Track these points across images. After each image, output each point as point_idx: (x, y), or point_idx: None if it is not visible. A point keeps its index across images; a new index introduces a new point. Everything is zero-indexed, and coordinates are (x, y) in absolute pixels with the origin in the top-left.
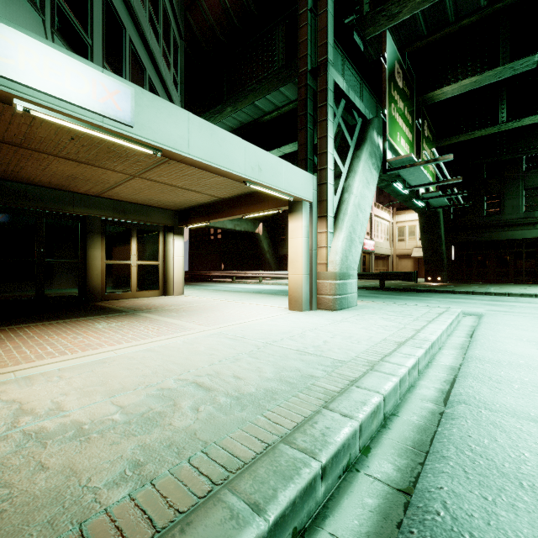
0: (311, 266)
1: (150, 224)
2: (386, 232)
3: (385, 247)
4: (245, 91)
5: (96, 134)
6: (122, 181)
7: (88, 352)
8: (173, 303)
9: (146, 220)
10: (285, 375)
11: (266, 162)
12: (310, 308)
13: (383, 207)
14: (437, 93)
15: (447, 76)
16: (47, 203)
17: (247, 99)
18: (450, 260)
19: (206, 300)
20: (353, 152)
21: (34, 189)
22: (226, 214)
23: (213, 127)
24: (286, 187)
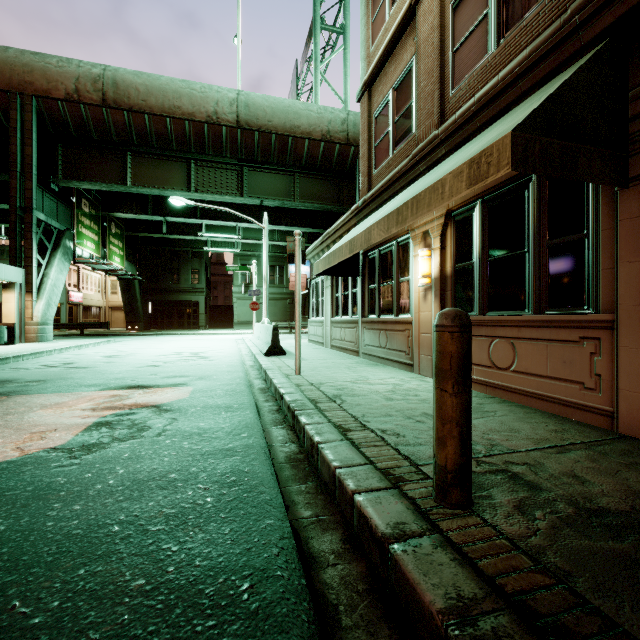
0: (21, 319)
1: None
2: (98, 284)
3: (96, 299)
4: None
5: None
6: None
7: None
8: None
9: None
10: (23, 349)
11: None
12: (20, 342)
13: None
14: (116, 214)
15: (122, 206)
16: None
17: None
18: (148, 313)
19: None
20: (51, 251)
21: None
22: None
23: None
24: (5, 277)
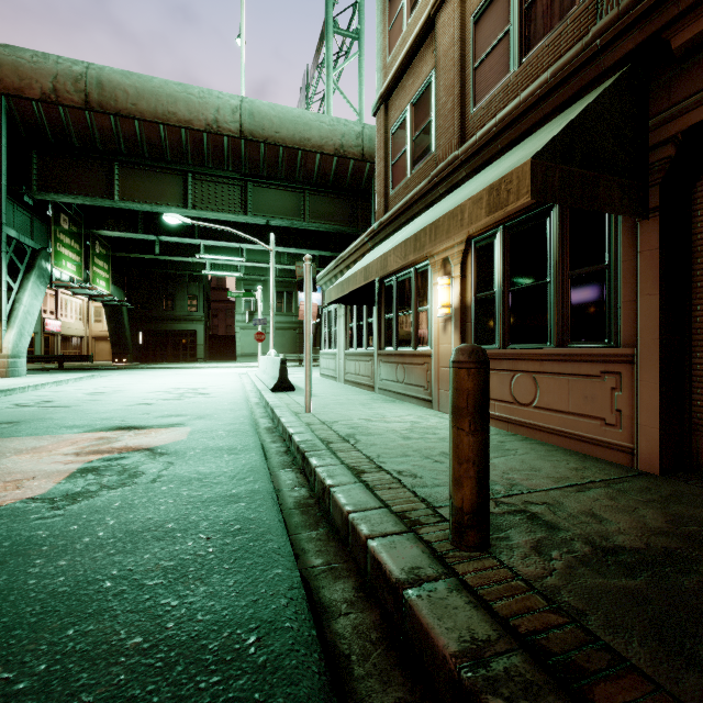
0: None
1: None
2: (79, 311)
3: (77, 328)
4: None
5: None
6: None
7: None
8: None
9: None
10: None
11: None
12: None
13: None
14: (101, 232)
15: (108, 223)
16: None
17: None
18: (137, 344)
19: None
20: (24, 273)
21: None
22: None
23: None
24: None
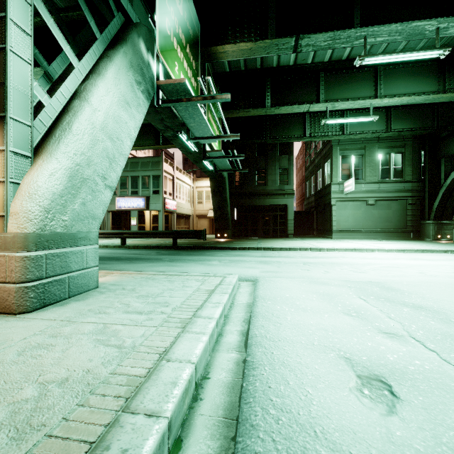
0: None
1: None
2: (187, 194)
3: (187, 208)
4: None
5: None
6: None
7: None
8: None
9: None
10: None
11: None
12: None
13: (185, 172)
14: (220, 50)
15: (228, 37)
16: None
17: None
18: (233, 219)
19: None
20: (104, 51)
21: None
22: None
23: None
24: None
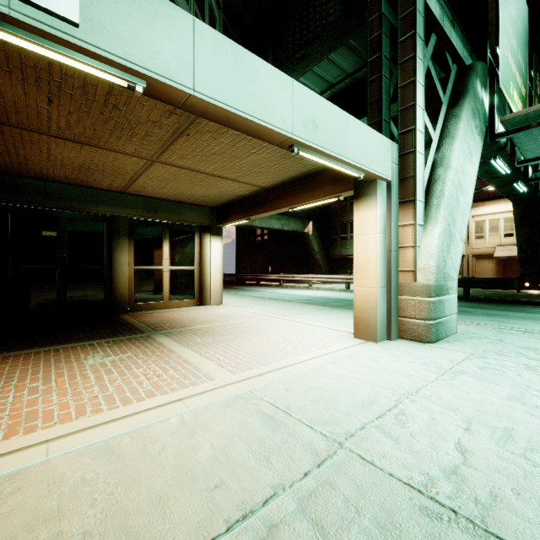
0: (389, 276)
1: (184, 223)
2: None
3: None
4: (292, 59)
5: (3, 37)
6: (141, 169)
7: (7, 443)
8: (205, 319)
9: (179, 219)
10: None
11: (325, 116)
12: (388, 337)
13: None
14: None
15: None
16: (68, 202)
17: (295, 71)
18: None
19: (245, 314)
20: (446, 111)
21: (54, 186)
22: (269, 208)
23: (237, 49)
24: (354, 156)
